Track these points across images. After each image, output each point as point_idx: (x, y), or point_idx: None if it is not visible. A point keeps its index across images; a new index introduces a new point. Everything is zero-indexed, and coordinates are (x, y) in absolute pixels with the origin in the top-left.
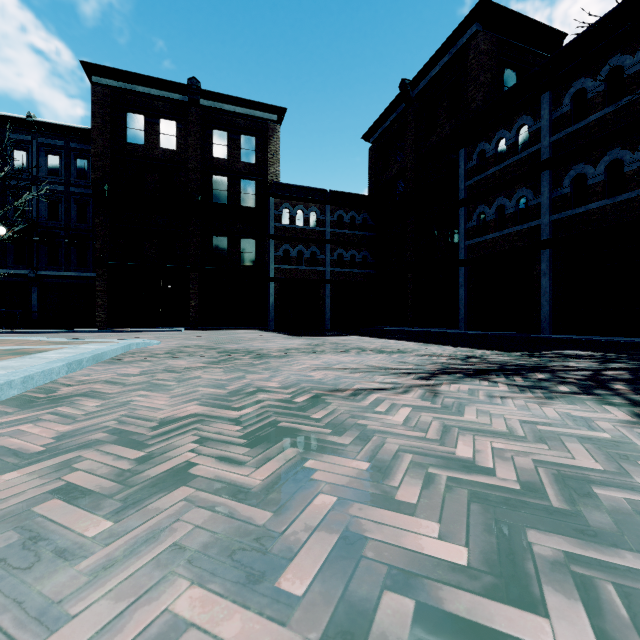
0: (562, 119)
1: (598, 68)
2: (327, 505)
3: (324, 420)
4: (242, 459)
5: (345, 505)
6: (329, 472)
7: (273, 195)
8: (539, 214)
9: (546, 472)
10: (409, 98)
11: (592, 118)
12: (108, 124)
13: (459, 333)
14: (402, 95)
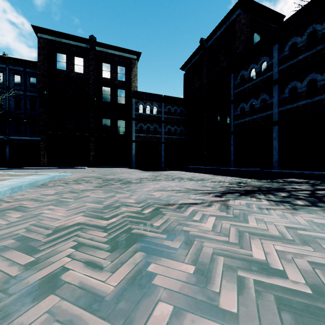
0: (284, 58)
1: (303, 31)
2: (165, 316)
3: (161, 227)
4: (103, 263)
5: (180, 315)
6: (166, 276)
7: (134, 97)
8: (272, 107)
9: (322, 273)
10: (204, 48)
11: (300, 57)
12: (46, 59)
13: (231, 169)
14: (201, 46)
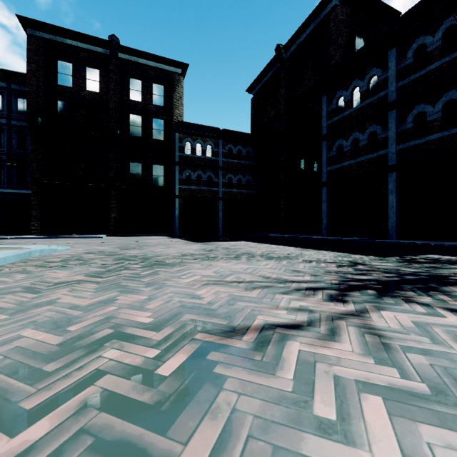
0: (406, 69)
1: (436, 27)
2: None
3: None
4: None
5: None
6: None
7: (178, 131)
8: (387, 145)
9: None
10: (282, 59)
11: (431, 67)
12: (41, 68)
13: (324, 239)
14: (277, 57)
